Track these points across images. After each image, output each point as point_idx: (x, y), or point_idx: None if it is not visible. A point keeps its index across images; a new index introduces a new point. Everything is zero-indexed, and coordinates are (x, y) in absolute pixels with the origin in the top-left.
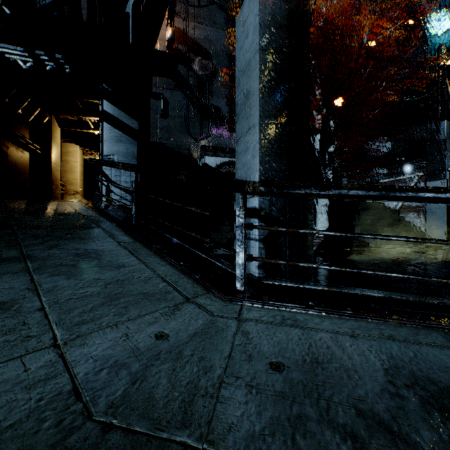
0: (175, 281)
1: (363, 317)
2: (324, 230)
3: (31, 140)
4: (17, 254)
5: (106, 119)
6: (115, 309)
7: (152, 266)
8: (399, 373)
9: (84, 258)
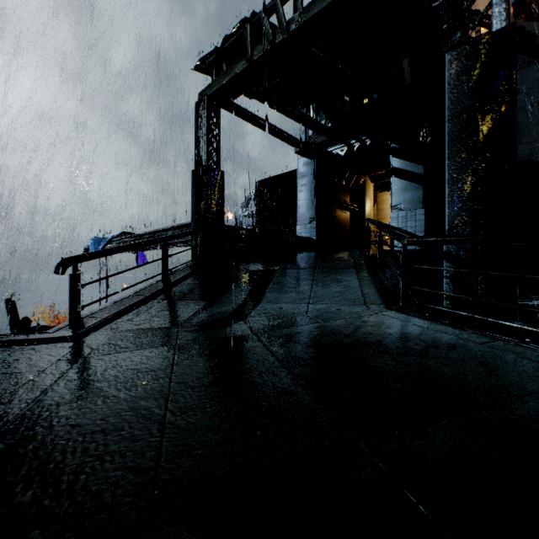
0: (368, 297)
1: (451, 326)
2: (454, 268)
3: (351, 201)
4: (312, 279)
5: (393, 174)
6: (331, 300)
7: (364, 289)
8: (408, 334)
9: (334, 282)
